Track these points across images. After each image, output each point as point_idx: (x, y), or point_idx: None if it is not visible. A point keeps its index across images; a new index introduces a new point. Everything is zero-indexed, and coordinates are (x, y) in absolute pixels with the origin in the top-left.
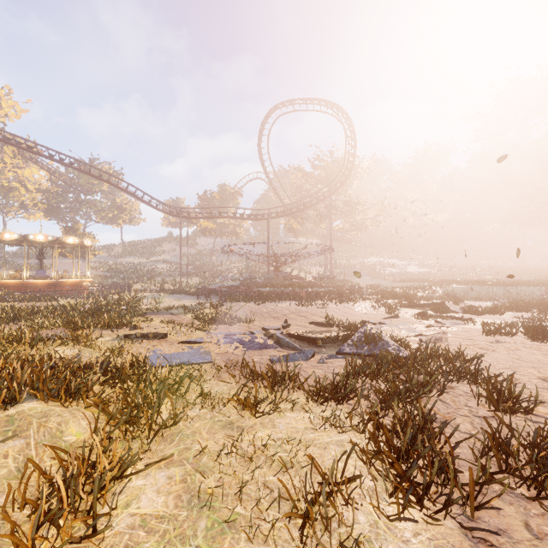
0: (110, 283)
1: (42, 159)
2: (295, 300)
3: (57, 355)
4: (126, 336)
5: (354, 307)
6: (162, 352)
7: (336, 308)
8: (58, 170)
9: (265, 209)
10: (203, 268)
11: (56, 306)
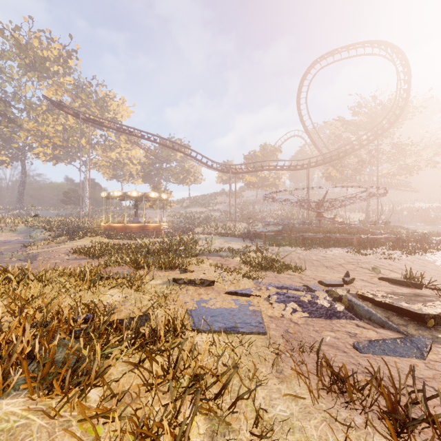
0: (179, 227)
1: (140, 142)
2: (345, 247)
3: (106, 300)
4: (174, 281)
5: (433, 260)
6: (206, 305)
7: (407, 260)
8: (149, 148)
9: (304, 159)
10: (247, 215)
11: (137, 244)
